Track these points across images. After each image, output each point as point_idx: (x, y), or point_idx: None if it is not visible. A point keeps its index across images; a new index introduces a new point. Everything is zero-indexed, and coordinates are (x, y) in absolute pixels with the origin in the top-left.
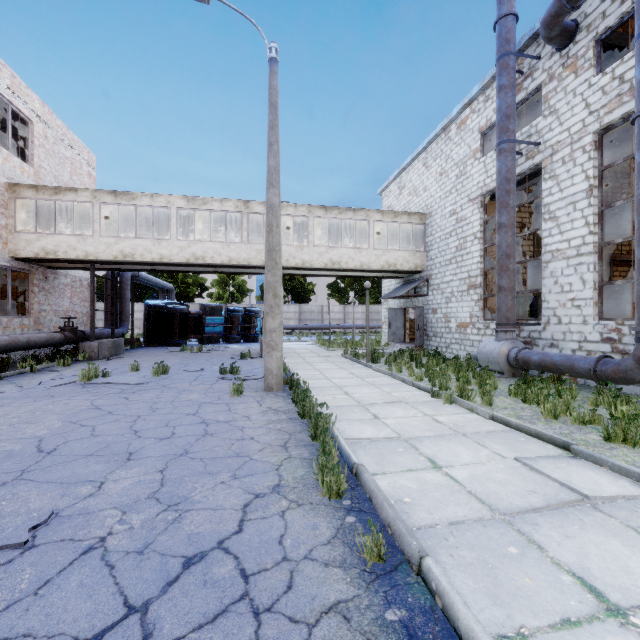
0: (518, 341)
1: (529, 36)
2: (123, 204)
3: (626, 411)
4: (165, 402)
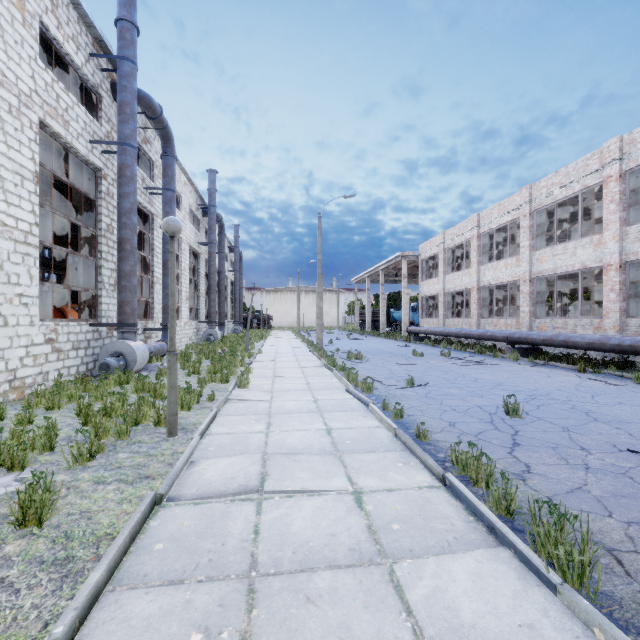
0: None
1: None
2: None
3: None
4: None
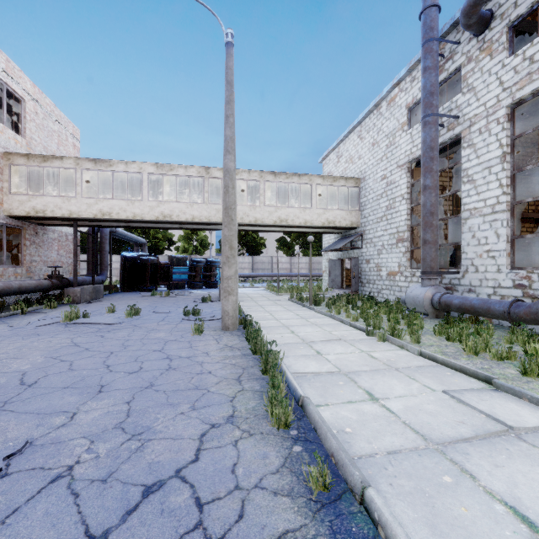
0: (440, 287)
1: (450, 24)
2: (102, 170)
3: (538, 348)
4: (135, 340)
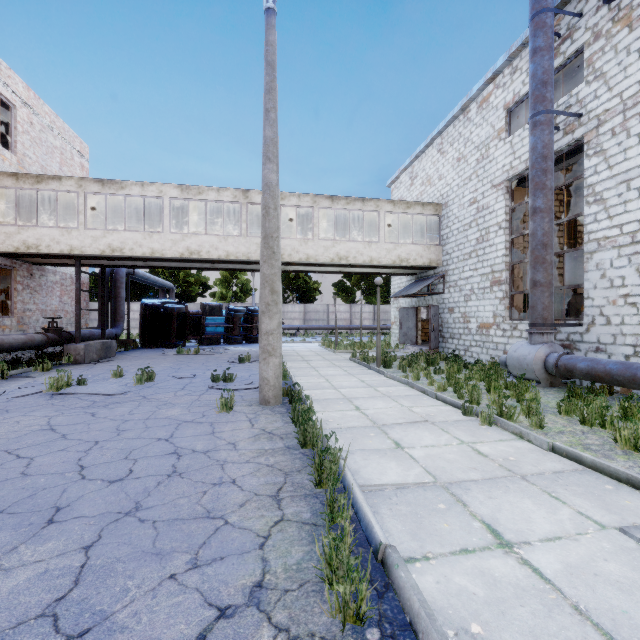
0: (556, 345)
1: None
2: (111, 194)
3: None
4: (137, 420)
